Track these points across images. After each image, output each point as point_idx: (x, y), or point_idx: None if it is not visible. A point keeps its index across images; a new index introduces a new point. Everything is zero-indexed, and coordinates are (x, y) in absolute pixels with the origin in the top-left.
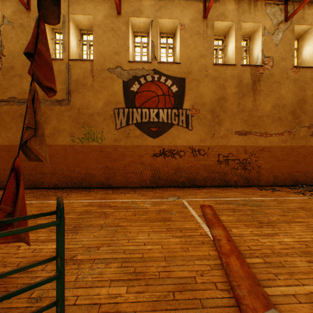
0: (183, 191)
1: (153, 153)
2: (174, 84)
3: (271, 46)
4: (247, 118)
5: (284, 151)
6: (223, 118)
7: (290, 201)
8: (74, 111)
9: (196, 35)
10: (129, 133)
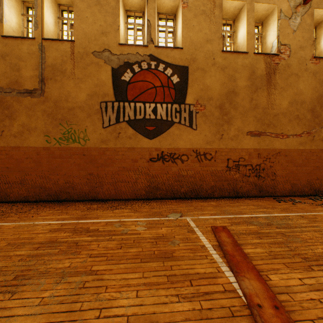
0: (186, 205)
1: (150, 158)
2: (175, 73)
3: (288, 32)
4: (261, 116)
5: (303, 155)
6: (233, 115)
7: (322, 218)
8: (49, 104)
9: (201, 16)
10: (119, 132)
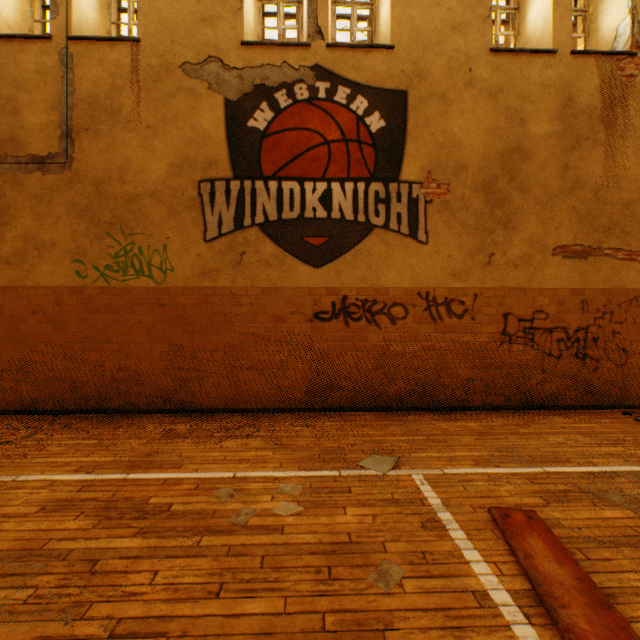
0: (404, 429)
1: (314, 311)
2: (376, 109)
3: None
4: (590, 207)
5: None
6: (518, 207)
7: None
8: (84, 188)
9: None
10: (243, 252)
